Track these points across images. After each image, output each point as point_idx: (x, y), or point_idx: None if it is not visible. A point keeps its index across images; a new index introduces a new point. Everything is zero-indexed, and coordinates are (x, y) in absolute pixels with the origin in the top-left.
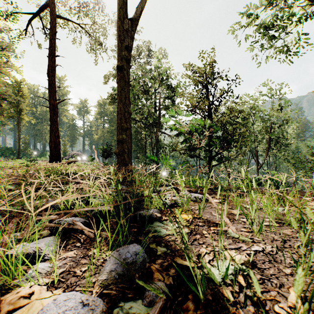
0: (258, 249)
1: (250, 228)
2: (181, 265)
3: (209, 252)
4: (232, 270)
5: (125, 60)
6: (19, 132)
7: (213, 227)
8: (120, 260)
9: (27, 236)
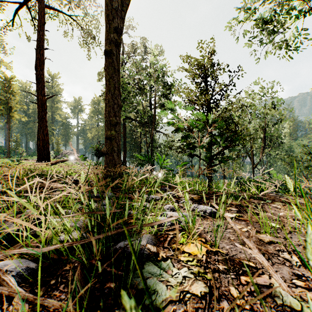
0: None
1: (306, 277)
2: None
3: None
4: None
5: (115, 43)
6: (9, 130)
7: (244, 276)
8: None
9: None
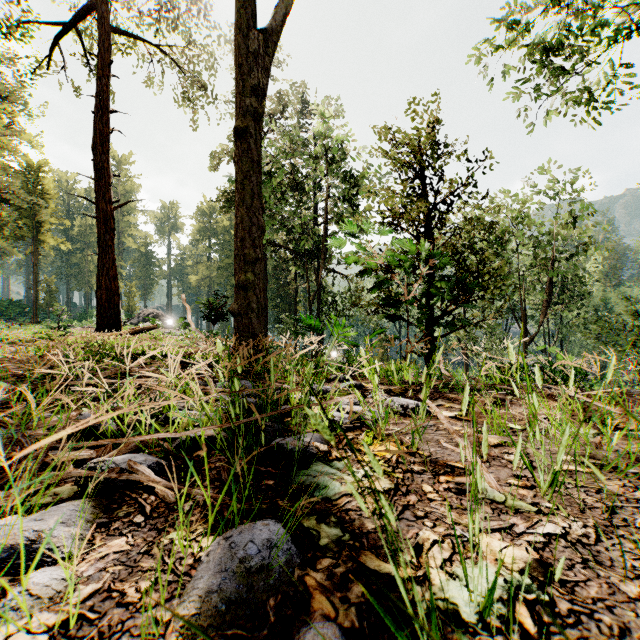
0: (554, 531)
1: (529, 478)
2: (378, 574)
3: (442, 540)
4: (501, 589)
5: (253, 116)
6: (36, 270)
7: (445, 475)
8: (233, 563)
9: (9, 508)
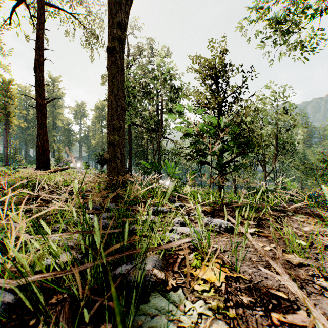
0: None
1: None
2: None
3: None
4: None
5: (118, 40)
6: (7, 137)
7: (275, 312)
8: None
9: None
